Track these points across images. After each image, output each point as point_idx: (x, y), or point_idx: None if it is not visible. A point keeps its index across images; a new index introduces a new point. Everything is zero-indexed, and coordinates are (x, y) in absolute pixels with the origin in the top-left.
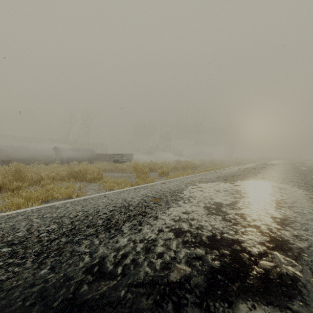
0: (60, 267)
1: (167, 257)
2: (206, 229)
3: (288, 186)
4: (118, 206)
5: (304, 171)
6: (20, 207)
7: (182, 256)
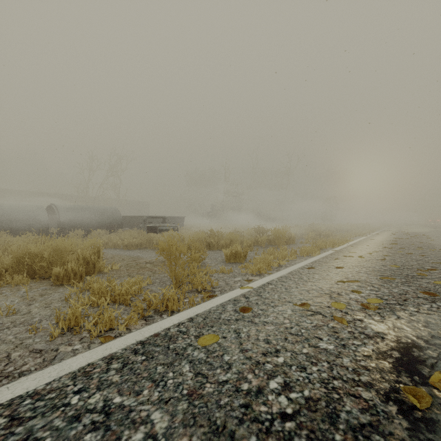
0: None
1: None
2: None
3: None
4: None
5: None
6: None
7: None
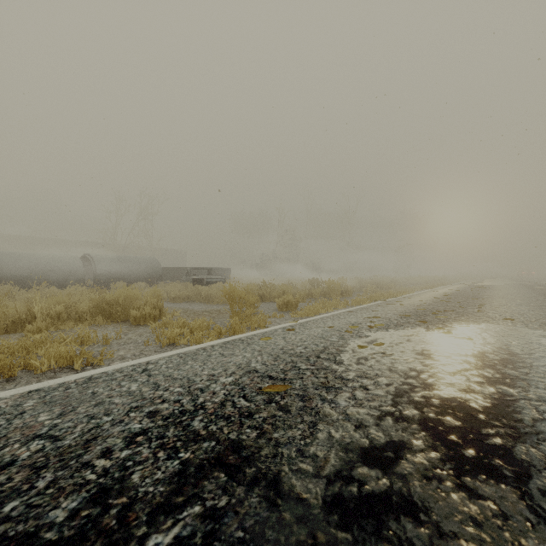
0: None
1: None
2: None
3: None
4: (161, 414)
5: None
6: None
7: None
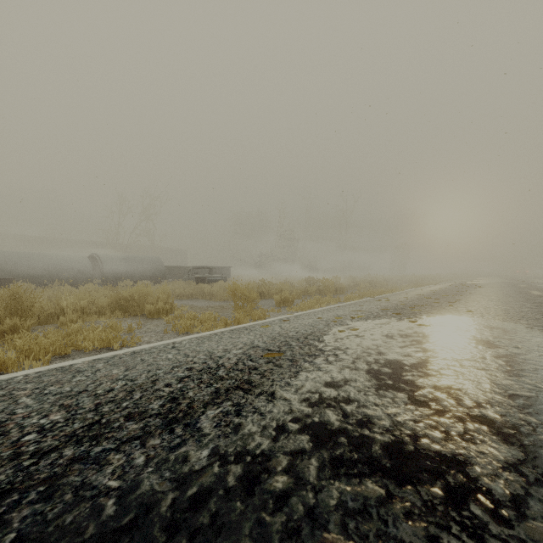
0: (39, 538)
1: (299, 507)
2: (379, 425)
3: (521, 326)
4: (196, 369)
5: (539, 298)
6: (7, 369)
7: (333, 502)
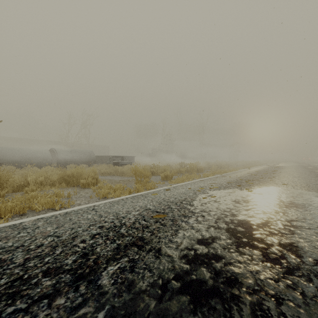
0: None
1: None
2: (246, 283)
3: None
4: (105, 227)
5: None
6: None
7: None
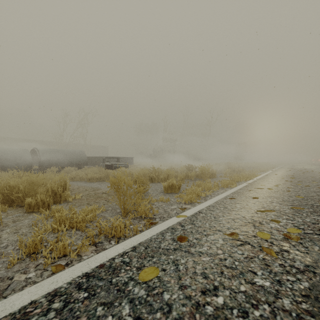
0: None
1: None
2: None
3: None
4: None
5: None
6: None
7: None
